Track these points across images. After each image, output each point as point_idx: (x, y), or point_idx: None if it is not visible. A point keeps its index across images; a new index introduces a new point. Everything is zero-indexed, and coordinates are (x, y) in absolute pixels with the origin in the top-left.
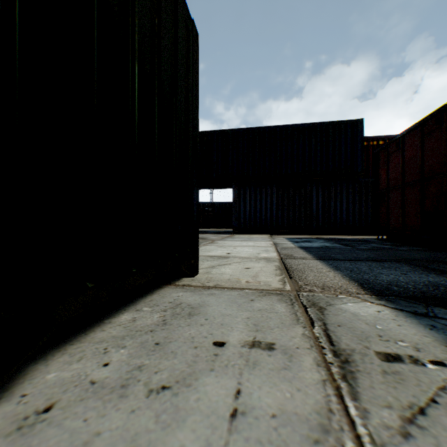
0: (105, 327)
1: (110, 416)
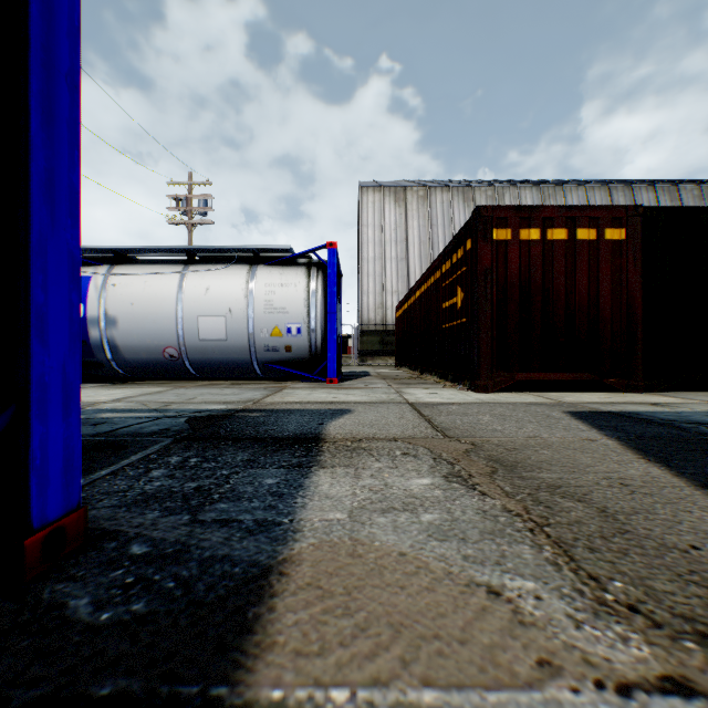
0: (699, 392)
1: (691, 396)
